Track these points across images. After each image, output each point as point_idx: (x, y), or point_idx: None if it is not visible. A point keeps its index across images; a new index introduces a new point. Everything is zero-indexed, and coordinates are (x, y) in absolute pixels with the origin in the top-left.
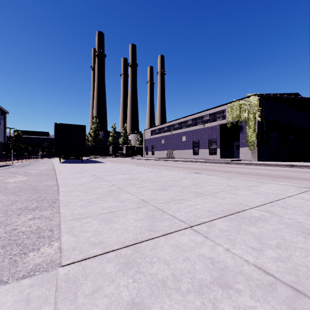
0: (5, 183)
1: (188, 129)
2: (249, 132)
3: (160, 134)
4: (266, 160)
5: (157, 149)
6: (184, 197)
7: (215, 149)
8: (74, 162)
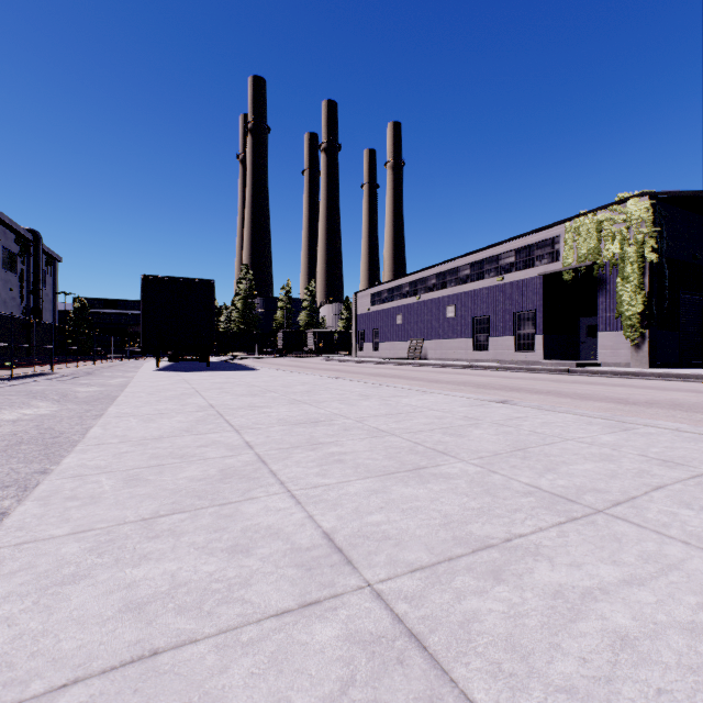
0: None
1: (460, 288)
2: (625, 292)
3: (393, 302)
4: (670, 364)
5: (386, 338)
6: (512, 528)
7: (532, 337)
8: (188, 368)
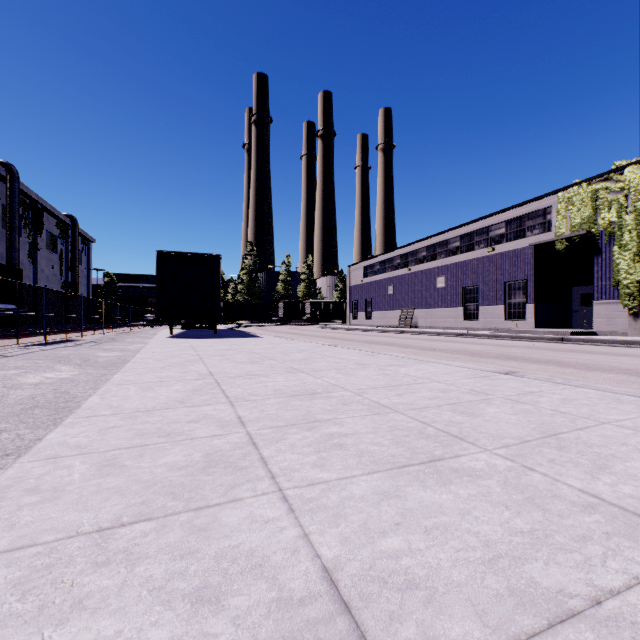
0: (10, 387)
1: (450, 259)
2: (623, 260)
3: (384, 274)
4: None
5: (378, 307)
6: (593, 576)
7: (523, 305)
8: (198, 335)
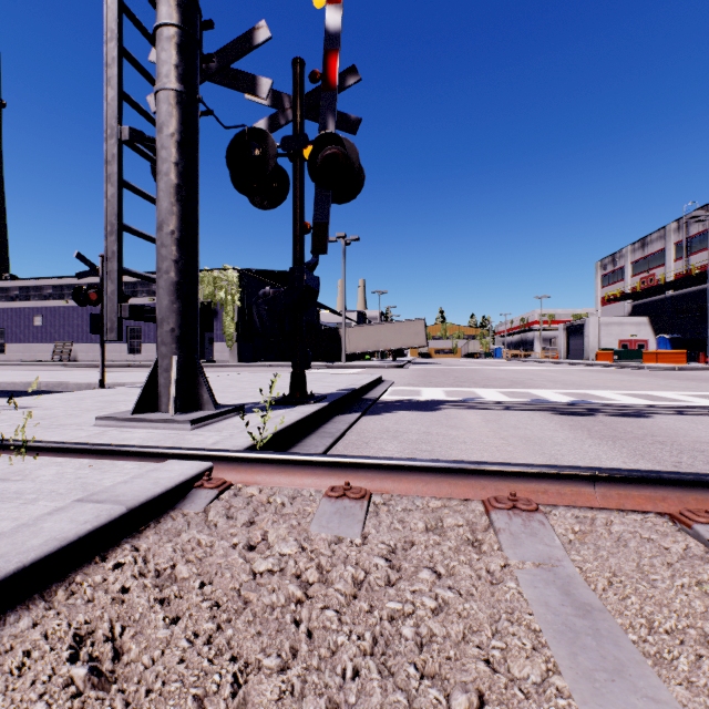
0: None
1: None
2: (227, 321)
3: (29, 302)
4: (249, 360)
5: (18, 339)
6: None
7: None
8: None
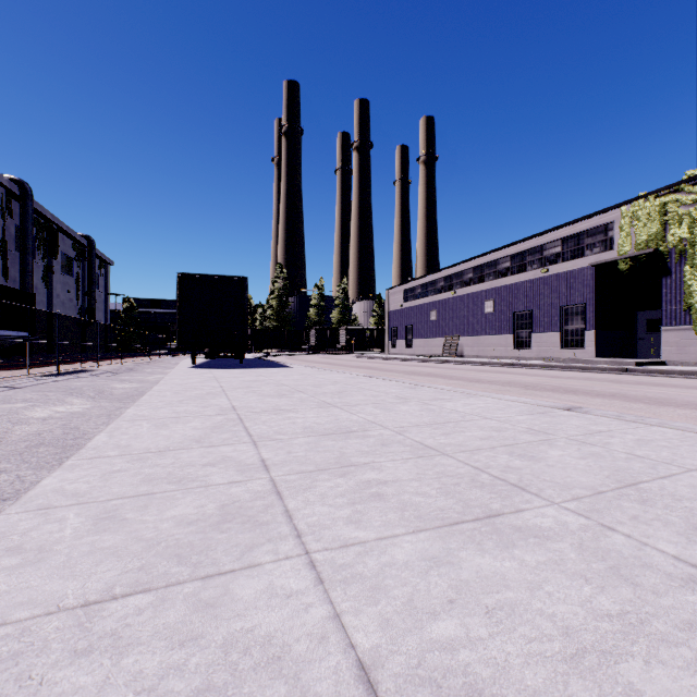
0: (15, 421)
1: (500, 281)
2: (695, 281)
3: (427, 298)
4: None
5: (419, 334)
6: None
7: (581, 332)
8: (222, 365)
